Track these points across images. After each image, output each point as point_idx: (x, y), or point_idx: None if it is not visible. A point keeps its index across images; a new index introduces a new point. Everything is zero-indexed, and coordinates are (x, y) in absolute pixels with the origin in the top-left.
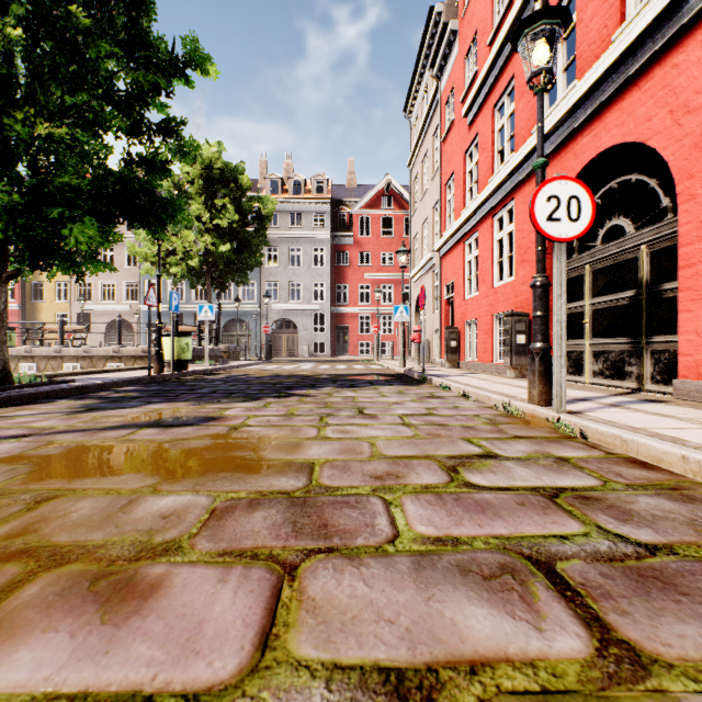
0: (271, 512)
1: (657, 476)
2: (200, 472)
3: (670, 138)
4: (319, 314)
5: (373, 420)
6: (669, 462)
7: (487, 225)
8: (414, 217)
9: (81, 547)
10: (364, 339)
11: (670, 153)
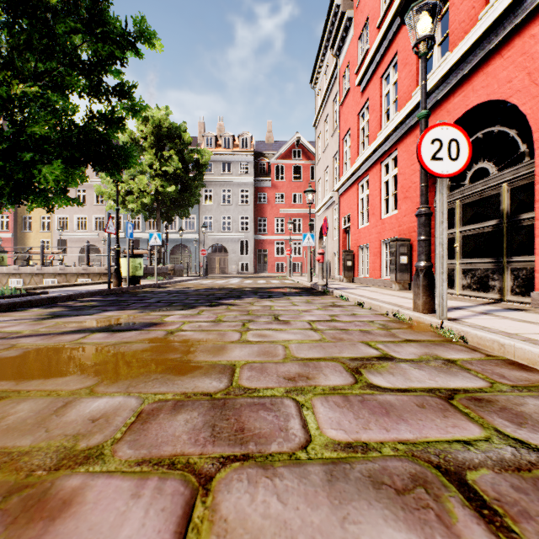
0: (193, 415)
1: (536, 377)
2: (135, 373)
3: (528, 95)
4: (245, 241)
5: (286, 325)
6: None
7: (376, 170)
8: (318, 165)
9: (6, 455)
10: (279, 260)
11: (528, 107)
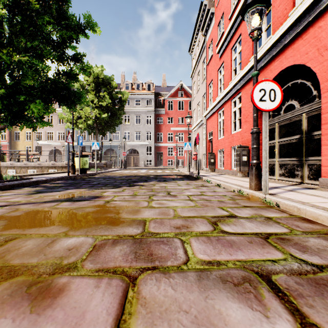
0: (124, 247)
1: (317, 227)
2: (89, 225)
3: (317, 62)
4: (149, 146)
5: (175, 198)
6: (322, 220)
7: (228, 104)
8: (193, 101)
9: (25, 267)
10: (170, 158)
11: (317, 69)
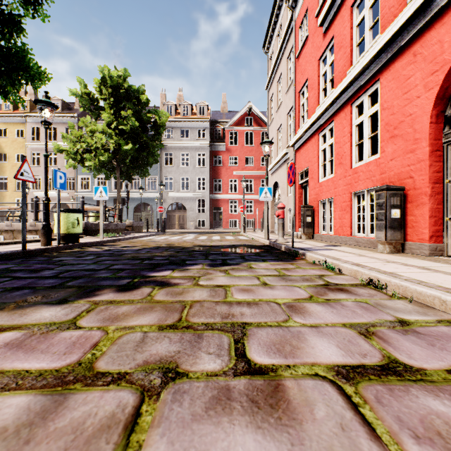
0: None
1: None
2: None
3: None
4: (202, 200)
5: (284, 435)
6: None
7: (345, 113)
8: (270, 126)
9: None
10: (233, 217)
11: None
